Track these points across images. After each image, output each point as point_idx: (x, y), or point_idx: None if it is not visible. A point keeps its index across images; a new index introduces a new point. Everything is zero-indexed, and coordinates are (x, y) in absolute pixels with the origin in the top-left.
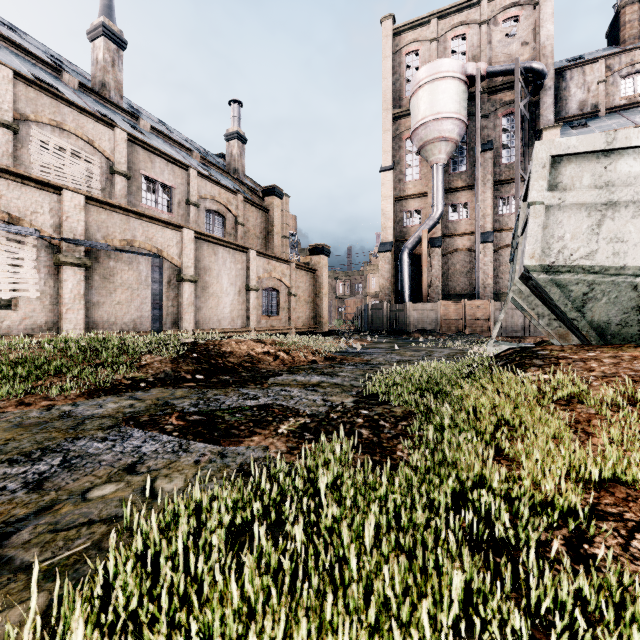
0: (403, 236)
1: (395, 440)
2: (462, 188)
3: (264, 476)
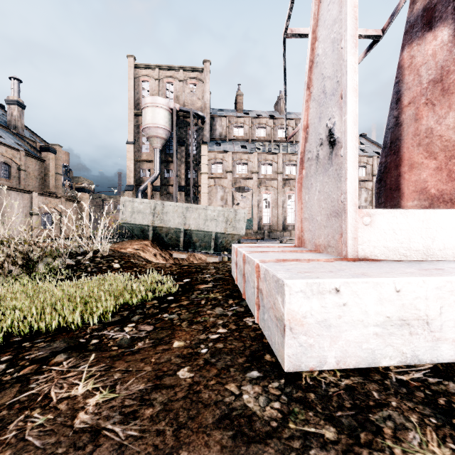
0: (140, 182)
1: None
2: (171, 161)
3: None
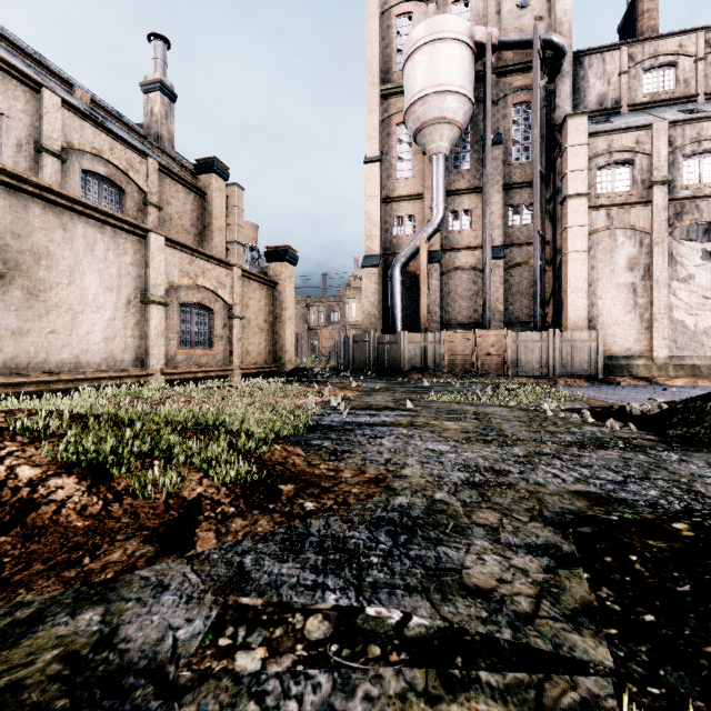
0: (393, 248)
1: None
2: (465, 191)
3: None
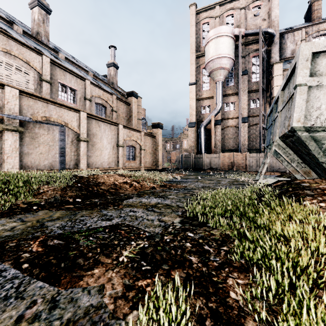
0: (201, 119)
1: (223, 271)
2: (231, 94)
3: None
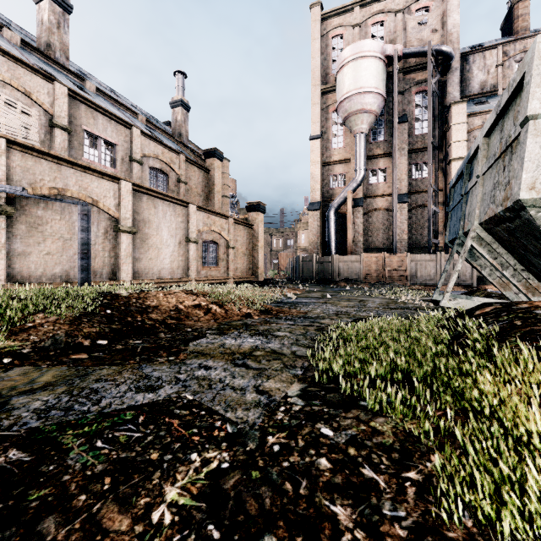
0: (329, 197)
1: None
2: (381, 155)
3: None
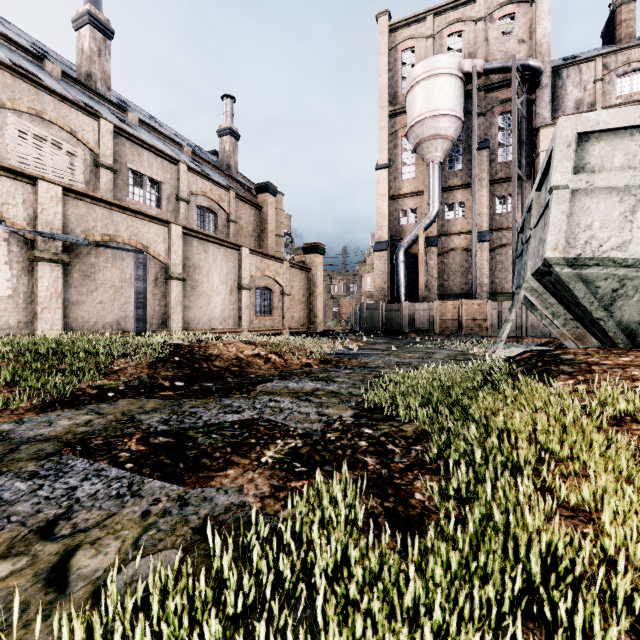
0: (399, 235)
1: (410, 473)
2: (458, 187)
3: (228, 558)
